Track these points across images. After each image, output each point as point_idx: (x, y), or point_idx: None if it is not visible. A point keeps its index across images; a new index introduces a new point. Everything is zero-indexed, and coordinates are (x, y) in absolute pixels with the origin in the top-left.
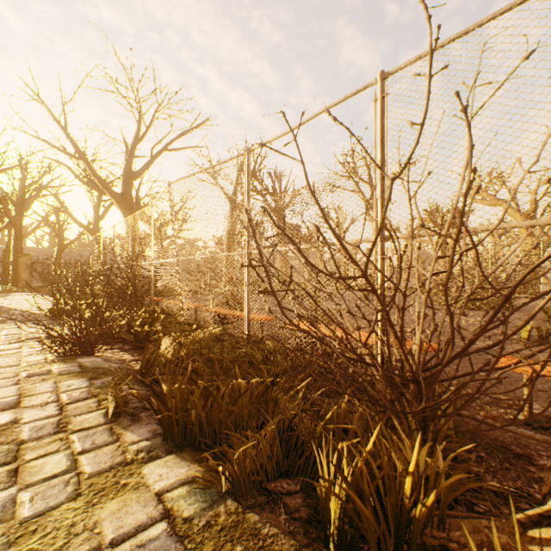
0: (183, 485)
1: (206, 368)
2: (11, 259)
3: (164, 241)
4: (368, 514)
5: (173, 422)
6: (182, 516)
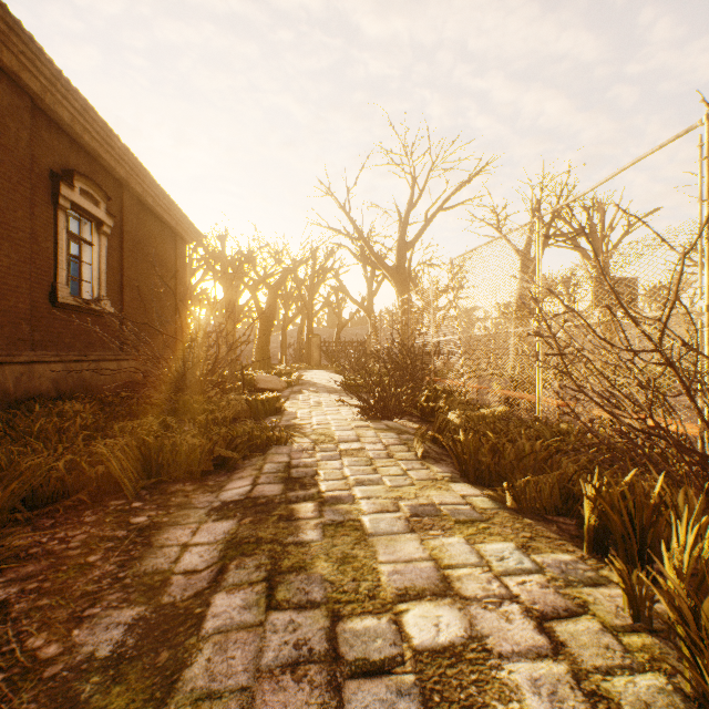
0: (478, 497)
1: (492, 433)
2: (305, 340)
3: (435, 314)
4: (616, 518)
5: (467, 464)
6: (479, 506)
